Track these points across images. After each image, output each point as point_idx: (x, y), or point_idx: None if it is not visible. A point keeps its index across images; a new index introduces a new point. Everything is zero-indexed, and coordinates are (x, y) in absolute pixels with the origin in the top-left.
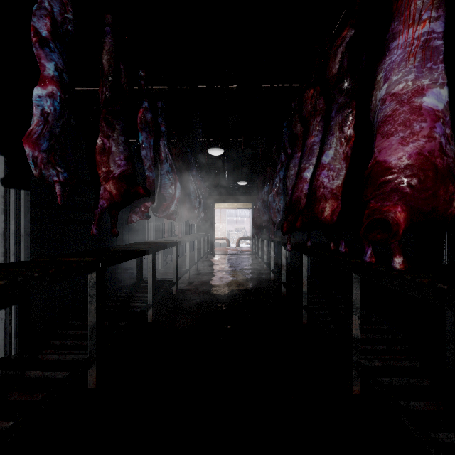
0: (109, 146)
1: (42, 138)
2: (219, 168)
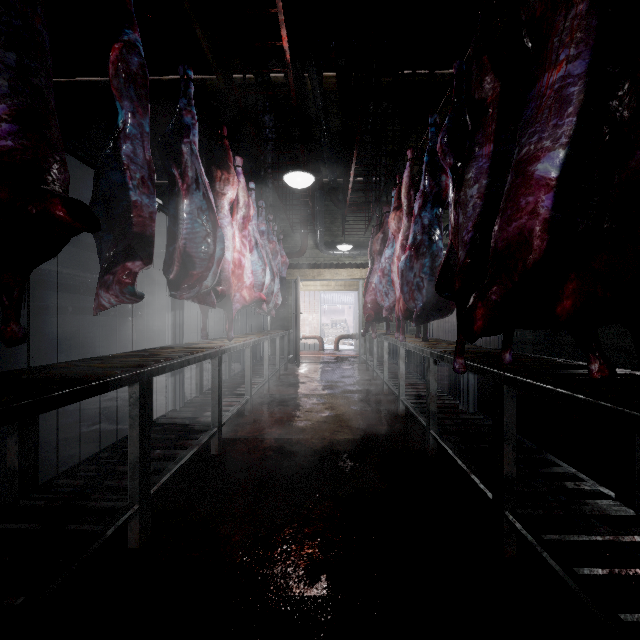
0: None
1: None
2: (307, 224)
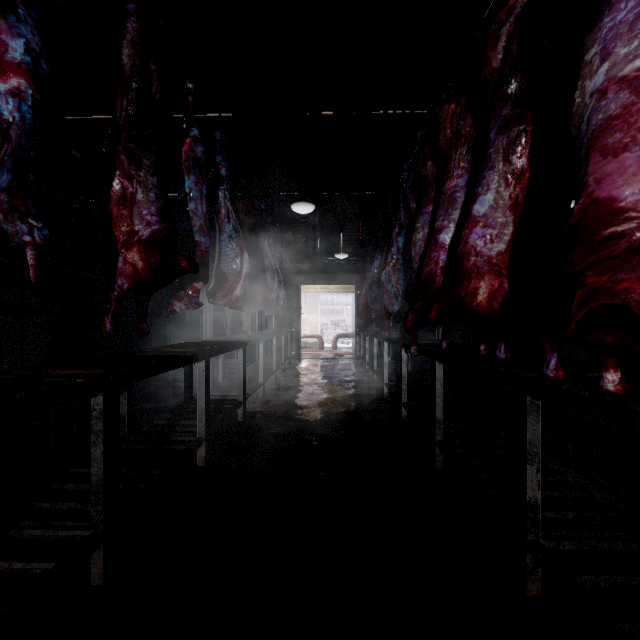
0: (132, 192)
1: (1, 166)
2: (308, 234)
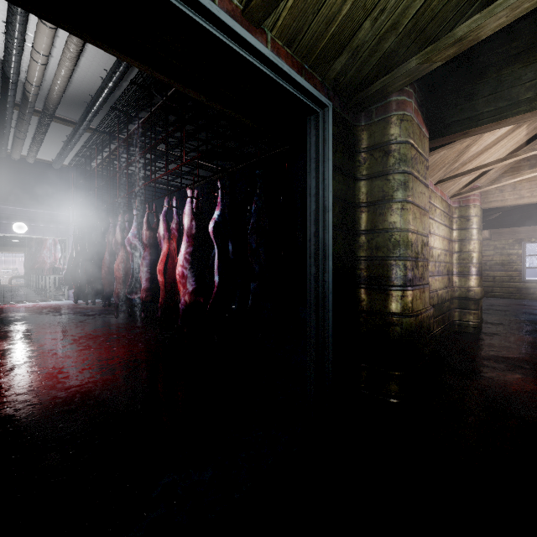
0: None
1: None
2: None
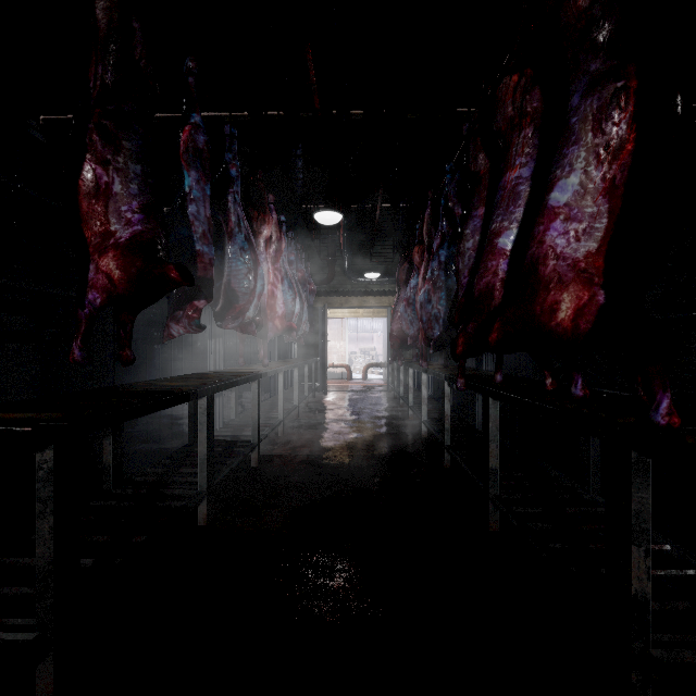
0: (108, 184)
1: None
2: (334, 251)
